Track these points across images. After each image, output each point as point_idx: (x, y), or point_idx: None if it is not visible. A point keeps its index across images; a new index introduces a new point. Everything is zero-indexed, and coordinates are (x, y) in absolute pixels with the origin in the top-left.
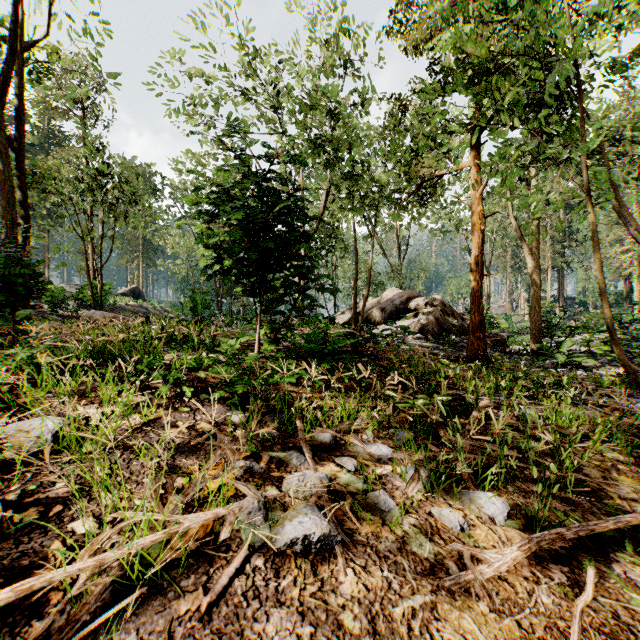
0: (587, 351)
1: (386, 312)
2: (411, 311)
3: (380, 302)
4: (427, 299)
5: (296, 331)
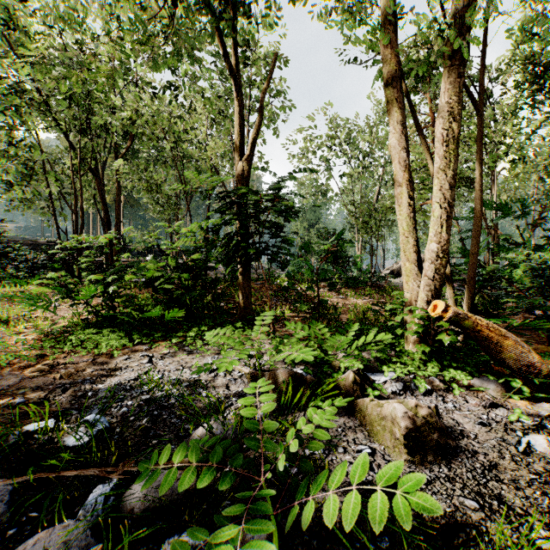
0: None
1: None
2: None
3: None
4: None
5: None
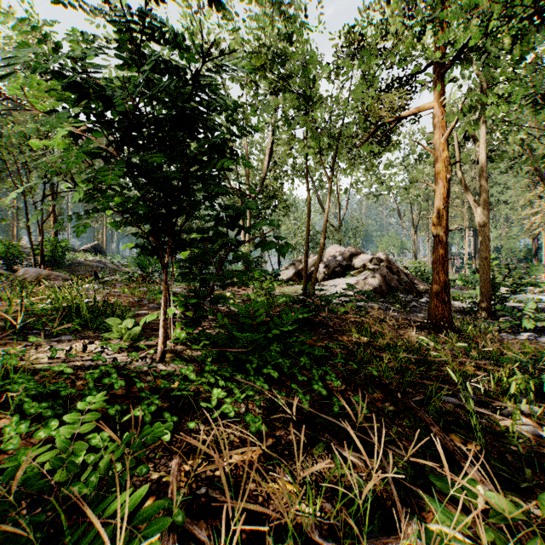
0: (534, 309)
1: (330, 268)
2: (355, 268)
3: (323, 258)
4: (371, 256)
5: (239, 289)
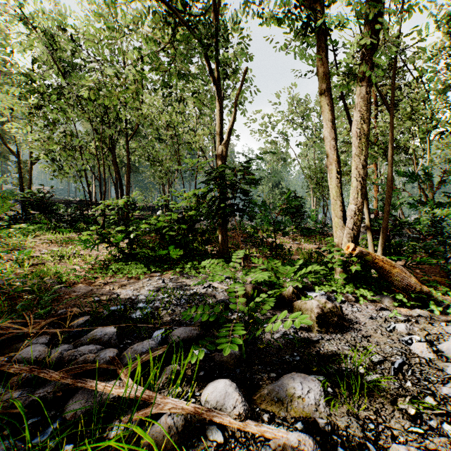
0: None
1: None
2: None
3: None
4: None
5: None
